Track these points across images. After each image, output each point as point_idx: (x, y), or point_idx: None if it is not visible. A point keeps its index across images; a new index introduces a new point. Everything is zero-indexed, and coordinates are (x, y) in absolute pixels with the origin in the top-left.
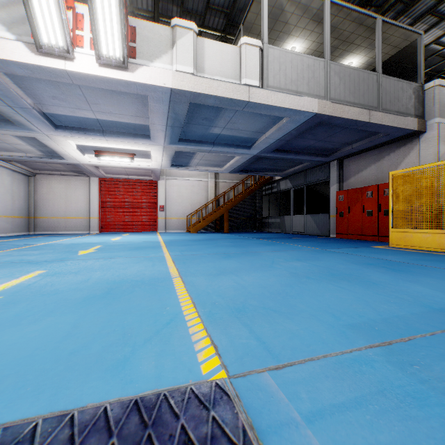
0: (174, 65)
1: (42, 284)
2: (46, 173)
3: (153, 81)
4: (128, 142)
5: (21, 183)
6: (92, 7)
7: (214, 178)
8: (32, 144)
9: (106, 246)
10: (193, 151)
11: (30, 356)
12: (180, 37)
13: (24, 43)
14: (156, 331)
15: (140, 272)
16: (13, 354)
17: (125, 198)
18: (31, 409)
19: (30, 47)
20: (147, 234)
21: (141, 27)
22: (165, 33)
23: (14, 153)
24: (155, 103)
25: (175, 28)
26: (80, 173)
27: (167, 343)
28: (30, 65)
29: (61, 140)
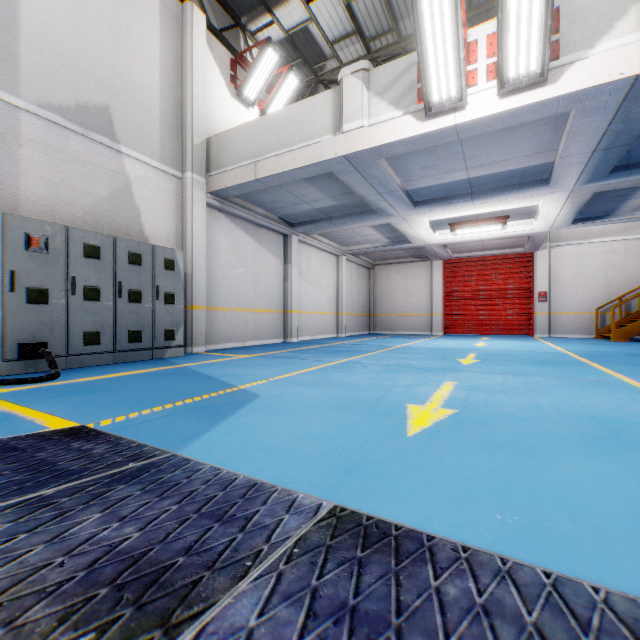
0: None
1: (480, 401)
2: (385, 263)
3: (594, 80)
4: (505, 200)
5: (364, 278)
6: (500, 19)
7: None
8: (382, 232)
9: (483, 355)
10: (638, 184)
11: (638, 519)
12: None
13: (411, 114)
14: None
15: (622, 409)
16: (601, 506)
17: (479, 285)
18: None
19: (417, 116)
20: (520, 339)
21: (569, 1)
22: None
23: (363, 245)
24: (584, 119)
25: None
26: (420, 258)
27: None
28: (416, 136)
29: (415, 220)
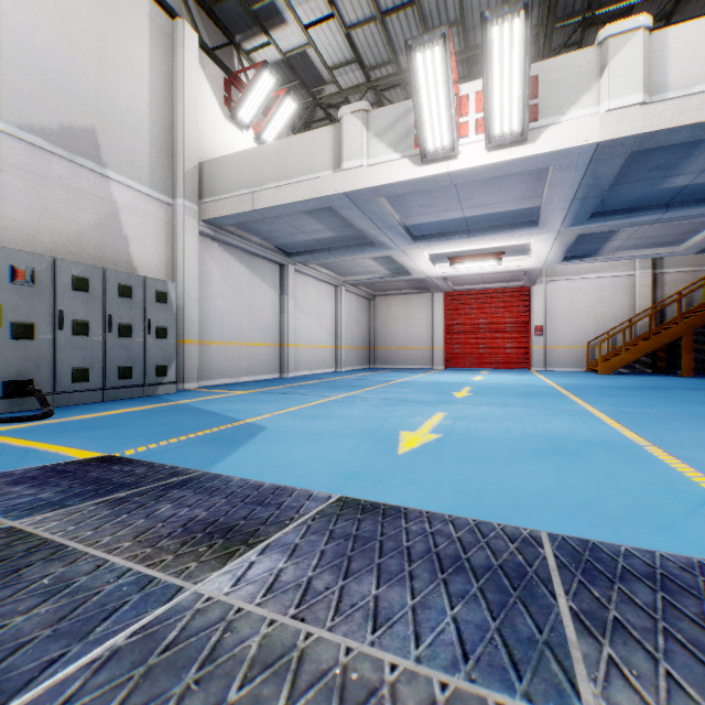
0: (603, 104)
1: (463, 428)
2: (385, 294)
3: (565, 143)
4: (499, 238)
5: (364, 309)
6: (486, 83)
7: (650, 267)
8: (382, 263)
9: (477, 388)
10: (615, 229)
11: (544, 494)
12: (615, 52)
13: (408, 158)
14: (686, 508)
15: (573, 430)
16: (524, 489)
17: (479, 318)
18: (602, 537)
19: (414, 160)
20: (516, 373)
21: (546, 70)
22: (586, 60)
23: (363, 276)
24: (561, 173)
25: (606, 42)
26: (421, 289)
27: None
28: (413, 180)
29: (415, 253)
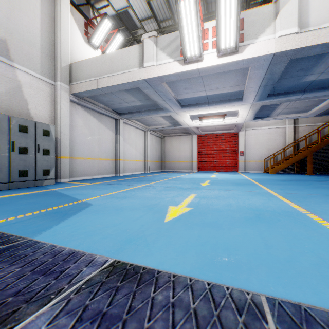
0: (276, 33)
1: (204, 203)
2: (169, 135)
3: (258, 53)
4: (224, 107)
5: (159, 143)
6: (217, 20)
7: (293, 123)
8: (167, 119)
9: (213, 181)
10: (279, 103)
11: (256, 254)
12: (283, 6)
13: (177, 61)
14: None
15: (265, 204)
16: (243, 249)
17: (214, 147)
18: (308, 299)
19: (180, 62)
20: (231, 173)
21: (248, 16)
22: (268, 10)
23: (158, 126)
24: (255, 71)
25: (278, 1)
26: (186, 133)
27: None
28: (180, 72)
29: (182, 114)
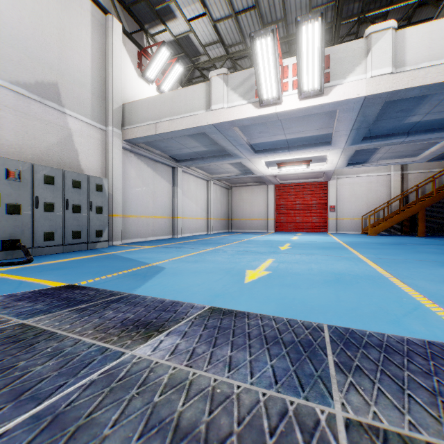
0: (368, 73)
1: (283, 268)
2: (238, 186)
3: (346, 96)
4: (308, 152)
5: (224, 195)
6: (298, 59)
7: (400, 170)
8: (236, 167)
9: (294, 244)
10: (377, 147)
11: (328, 305)
12: (375, 42)
13: (251, 103)
14: (406, 311)
15: (349, 269)
16: (317, 302)
17: (296, 201)
18: (357, 326)
19: (255, 105)
20: (319, 235)
21: (334, 52)
22: (358, 46)
23: (224, 174)
24: (344, 114)
25: (370, 36)
26: (260, 183)
27: (425, 321)
28: (255, 117)
29: (256, 161)
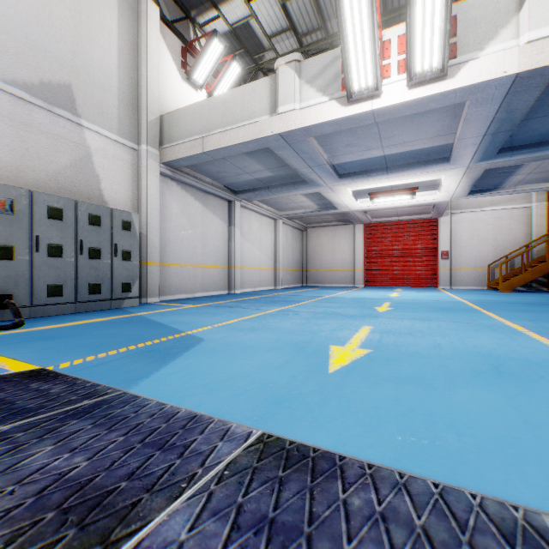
0: (521, 37)
1: (391, 342)
2: (315, 226)
3: (484, 76)
4: (414, 174)
5: (297, 238)
6: (409, 23)
7: (544, 200)
8: (313, 199)
9: (396, 303)
10: (520, 163)
11: (512, 437)
12: None
13: (335, 100)
14: None
15: (504, 347)
16: (483, 427)
17: (393, 245)
18: None
19: (341, 101)
20: (426, 291)
21: (464, 11)
22: None
23: (297, 211)
24: (476, 108)
25: None
26: (345, 222)
27: None
28: (340, 119)
29: (340, 190)
